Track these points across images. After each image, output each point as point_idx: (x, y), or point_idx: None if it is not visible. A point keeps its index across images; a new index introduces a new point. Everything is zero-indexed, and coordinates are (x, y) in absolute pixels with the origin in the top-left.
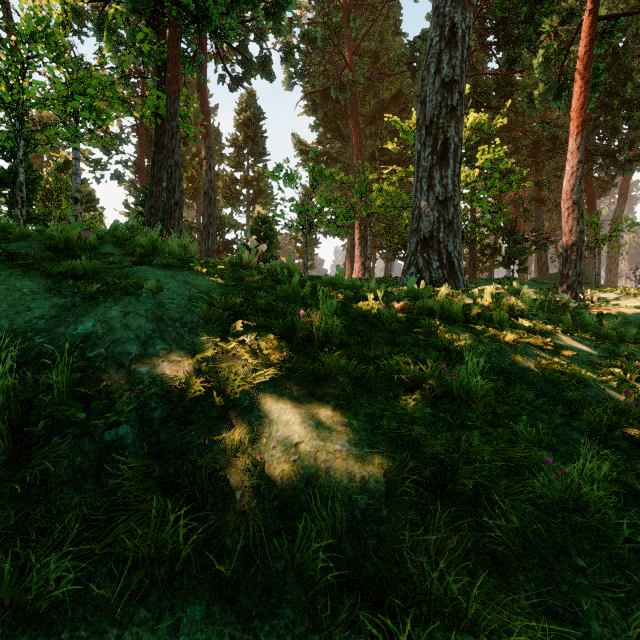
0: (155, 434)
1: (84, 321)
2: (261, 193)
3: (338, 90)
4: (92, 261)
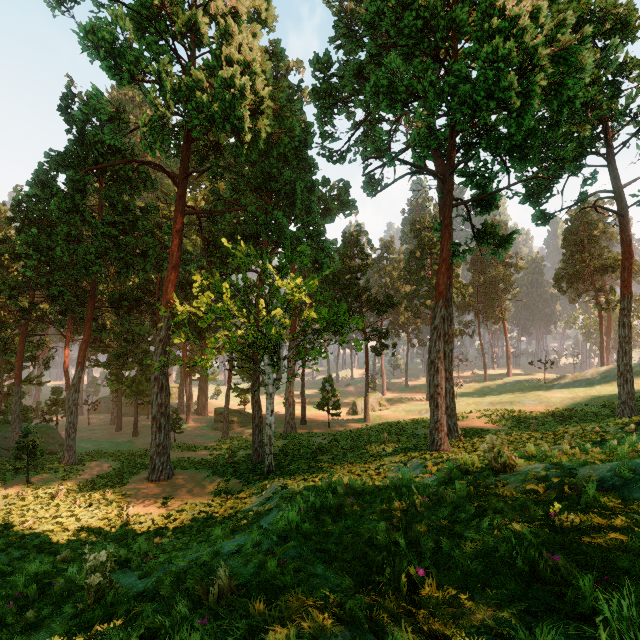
0: None
1: None
2: None
3: None
4: None
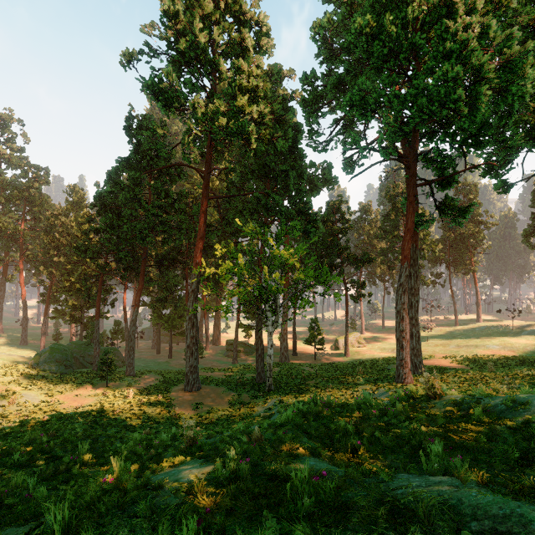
0: None
1: None
2: None
3: None
4: None
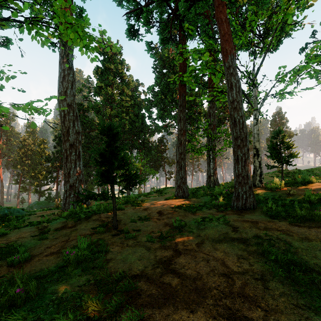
0: None
1: None
2: None
3: None
4: None
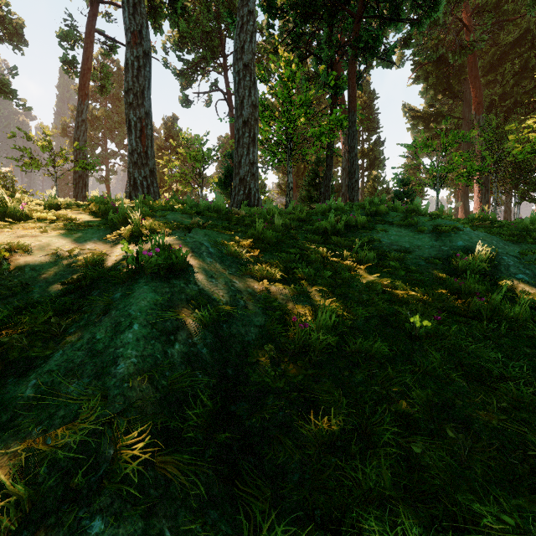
0: (534, 278)
1: (455, 241)
2: (375, 160)
3: (457, 55)
4: (415, 218)
